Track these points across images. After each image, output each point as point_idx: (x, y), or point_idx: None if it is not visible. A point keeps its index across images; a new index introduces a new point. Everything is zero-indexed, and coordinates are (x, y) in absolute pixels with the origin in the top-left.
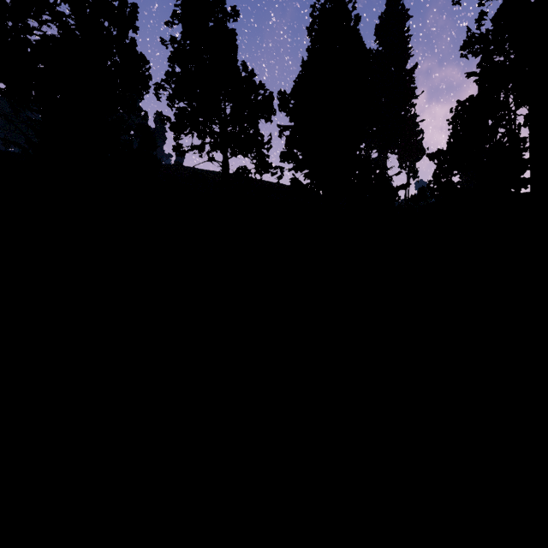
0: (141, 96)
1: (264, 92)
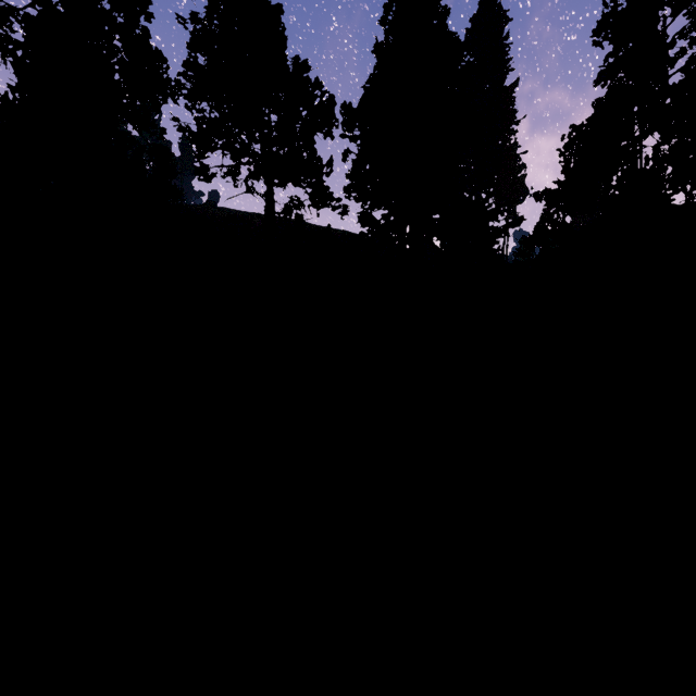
0: (157, 107)
1: (322, 94)
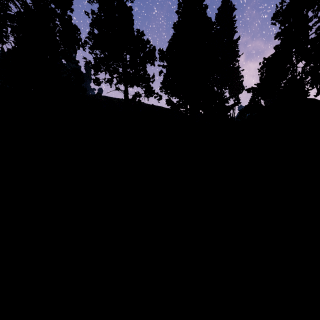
0: (75, 51)
1: (149, 46)
